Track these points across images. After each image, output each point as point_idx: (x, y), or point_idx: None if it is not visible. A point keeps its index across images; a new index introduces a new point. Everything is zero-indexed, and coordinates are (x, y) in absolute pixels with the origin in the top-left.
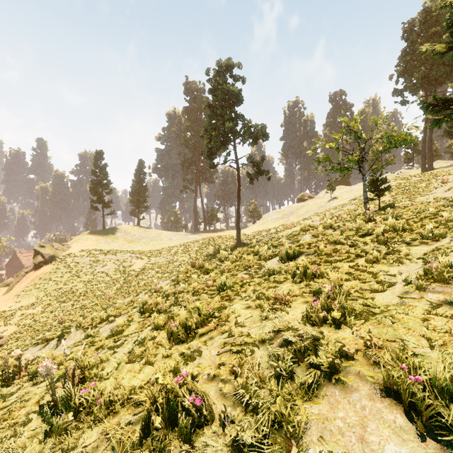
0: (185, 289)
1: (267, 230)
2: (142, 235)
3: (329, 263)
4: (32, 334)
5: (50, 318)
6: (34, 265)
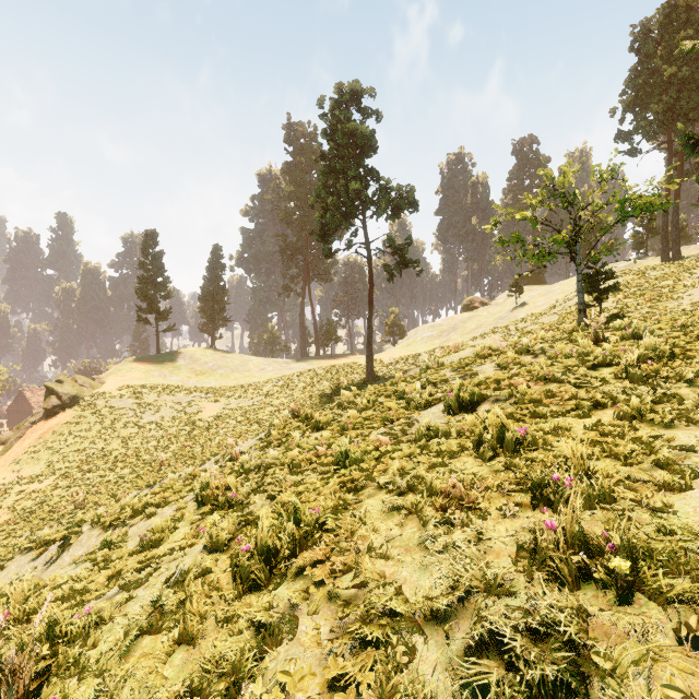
0: (279, 459)
1: (416, 355)
2: (218, 363)
3: (542, 419)
4: (33, 526)
5: (65, 499)
6: (45, 410)
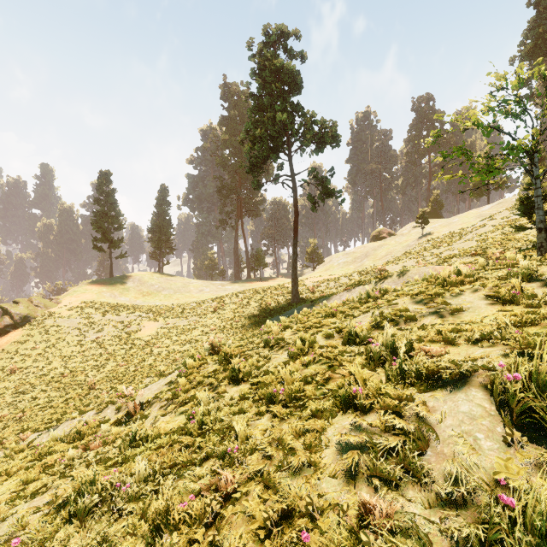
0: (155, 470)
1: (336, 279)
2: (163, 285)
3: None
4: None
5: None
6: None
